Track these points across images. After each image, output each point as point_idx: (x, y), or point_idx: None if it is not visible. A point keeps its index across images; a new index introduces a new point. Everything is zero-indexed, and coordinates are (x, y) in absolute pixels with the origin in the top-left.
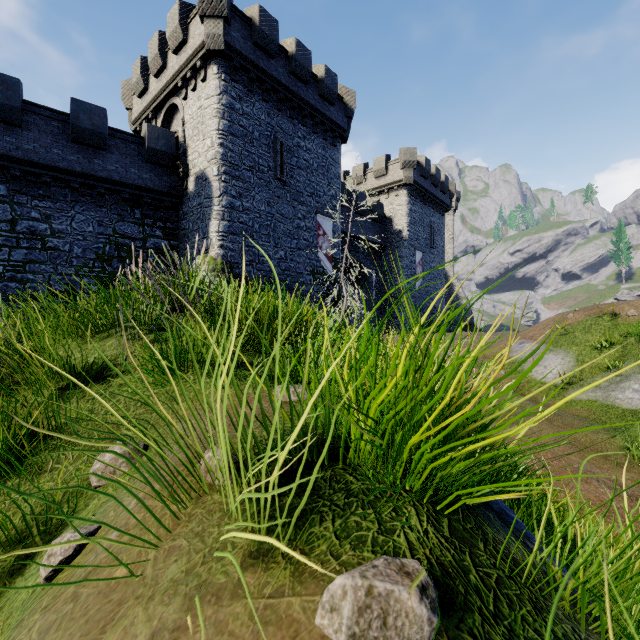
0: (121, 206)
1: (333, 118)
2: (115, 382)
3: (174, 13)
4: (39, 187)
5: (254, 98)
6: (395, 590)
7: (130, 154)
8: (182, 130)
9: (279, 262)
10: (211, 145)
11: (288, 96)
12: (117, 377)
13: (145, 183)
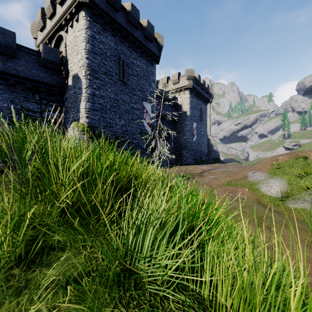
0: (26, 92)
1: (151, 49)
2: None
3: None
4: None
5: (107, 33)
6: None
7: (31, 61)
8: (65, 50)
9: (121, 127)
10: (81, 58)
11: (127, 34)
12: None
13: (41, 79)
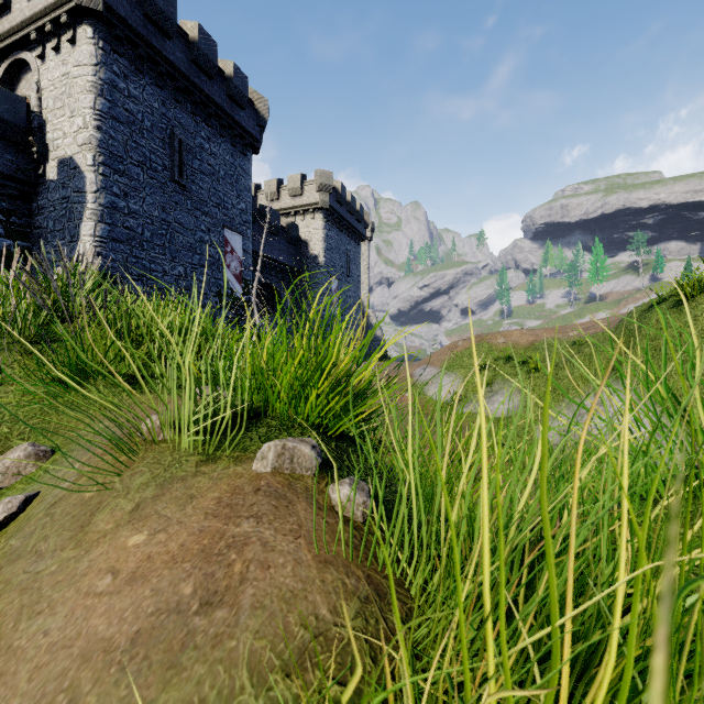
0: None
1: (243, 124)
2: None
3: None
4: None
5: (144, 80)
6: (298, 446)
7: None
8: (37, 97)
9: (177, 279)
10: (83, 126)
11: (189, 87)
12: None
13: None
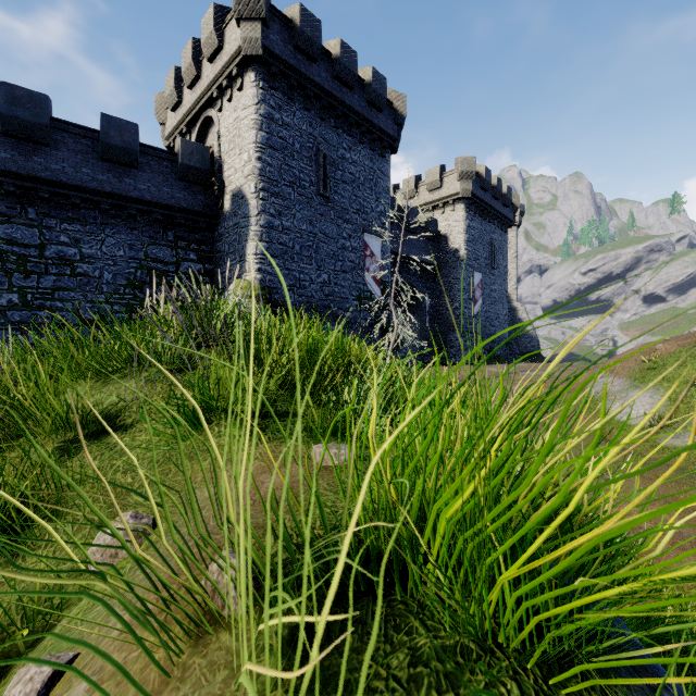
0: (153, 228)
1: (382, 126)
2: (128, 434)
3: (209, 18)
4: (68, 209)
5: (295, 107)
6: None
7: (162, 172)
8: (217, 144)
9: (322, 286)
10: (248, 160)
11: (332, 103)
12: (131, 427)
13: (178, 203)
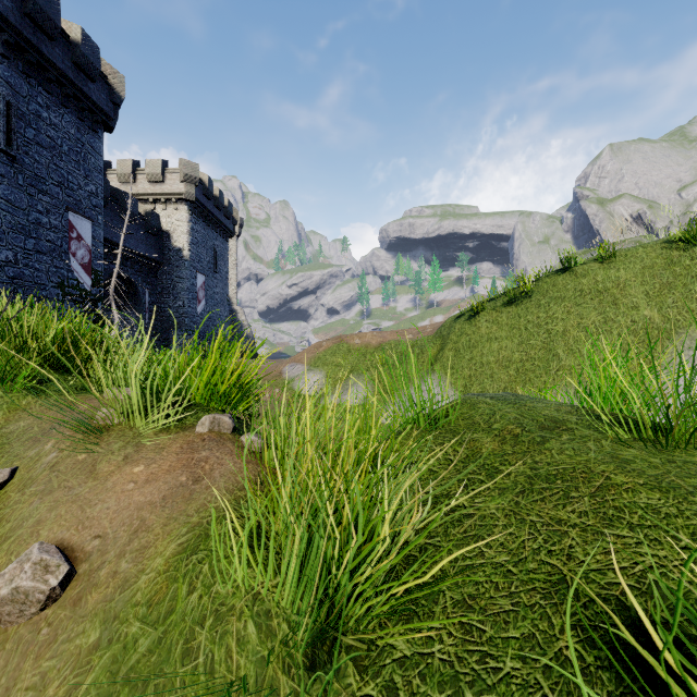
0: None
1: (93, 97)
2: None
3: None
4: None
5: None
6: (222, 417)
7: None
8: None
9: (4, 266)
10: None
11: (21, 43)
12: None
13: None
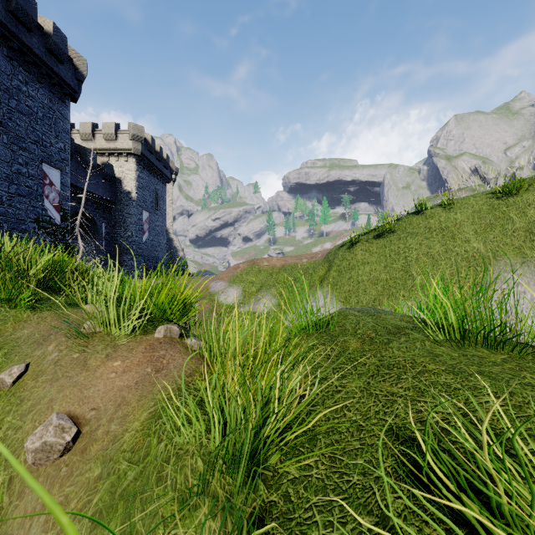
0: None
1: (62, 75)
2: None
3: None
4: None
5: None
6: (172, 326)
7: None
8: None
9: None
10: None
11: (6, 34)
12: None
13: None
